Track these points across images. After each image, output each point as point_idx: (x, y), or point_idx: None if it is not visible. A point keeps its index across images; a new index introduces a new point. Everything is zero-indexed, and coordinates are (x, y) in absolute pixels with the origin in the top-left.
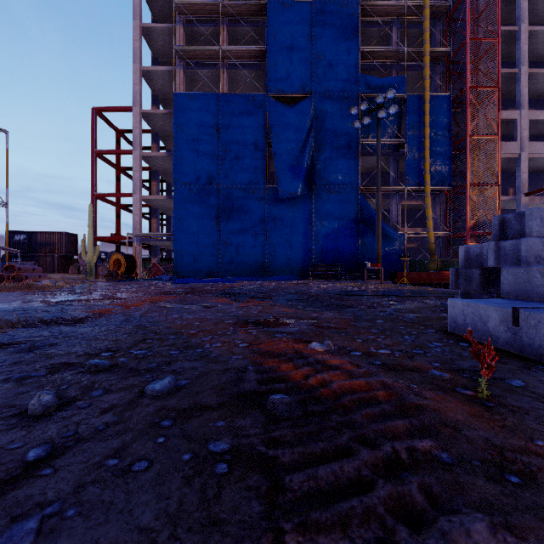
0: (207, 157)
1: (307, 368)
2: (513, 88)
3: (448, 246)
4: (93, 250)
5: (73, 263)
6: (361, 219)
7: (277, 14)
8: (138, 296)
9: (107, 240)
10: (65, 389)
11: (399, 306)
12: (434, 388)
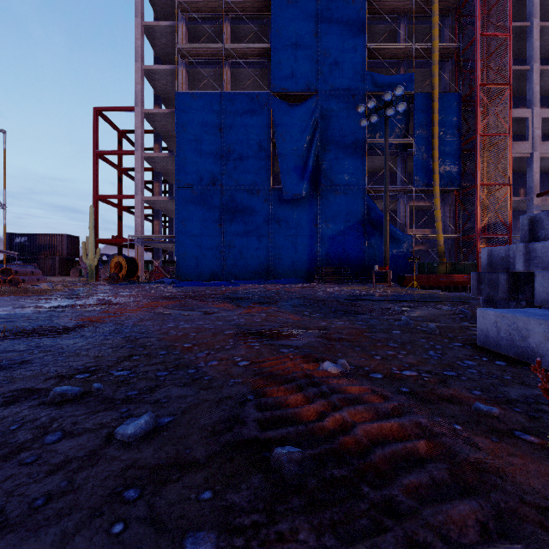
0: (210, 158)
1: (321, 402)
2: (525, 86)
3: (457, 249)
4: (94, 252)
5: (75, 266)
6: (368, 221)
7: (282, 10)
8: (136, 300)
9: (108, 242)
10: (13, 431)
11: (414, 313)
12: (486, 431)
